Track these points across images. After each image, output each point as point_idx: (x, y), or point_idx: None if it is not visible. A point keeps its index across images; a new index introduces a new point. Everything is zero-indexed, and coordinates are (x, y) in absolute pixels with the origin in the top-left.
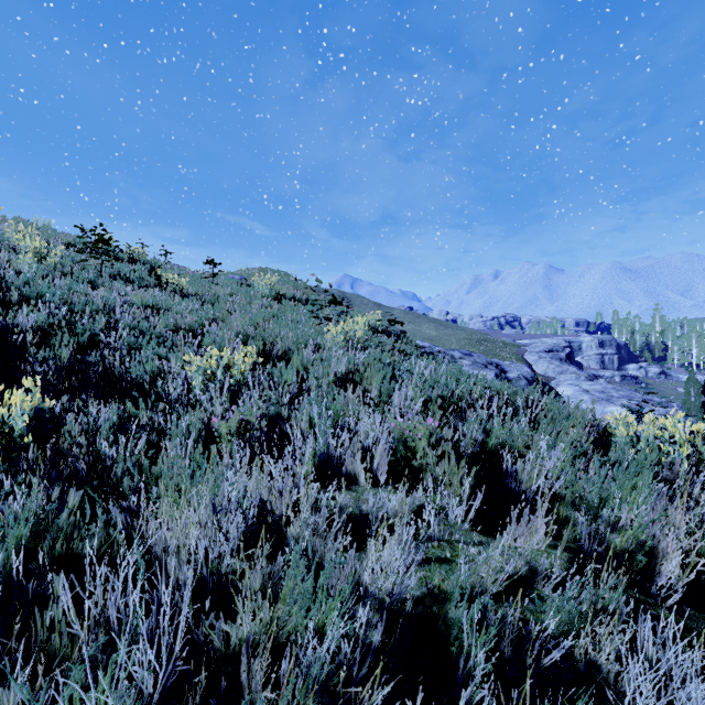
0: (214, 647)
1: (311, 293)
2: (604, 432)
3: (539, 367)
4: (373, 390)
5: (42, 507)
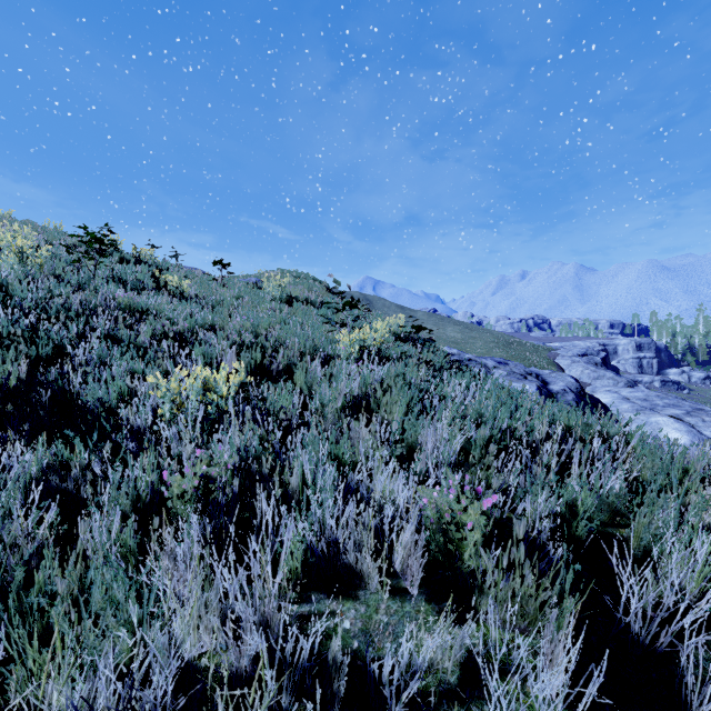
0: None
1: (327, 295)
2: None
3: (572, 372)
4: (394, 422)
5: None
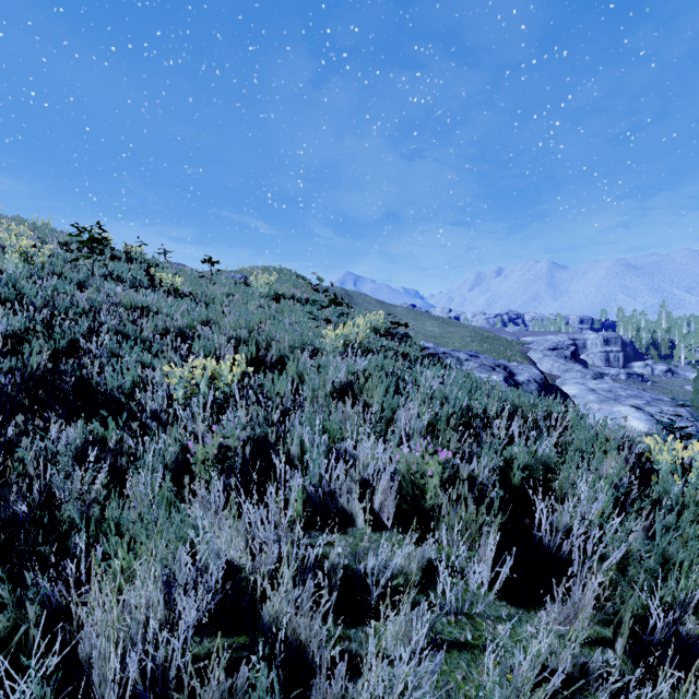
0: None
1: (311, 292)
2: (639, 455)
3: (543, 365)
4: (375, 404)
5: None
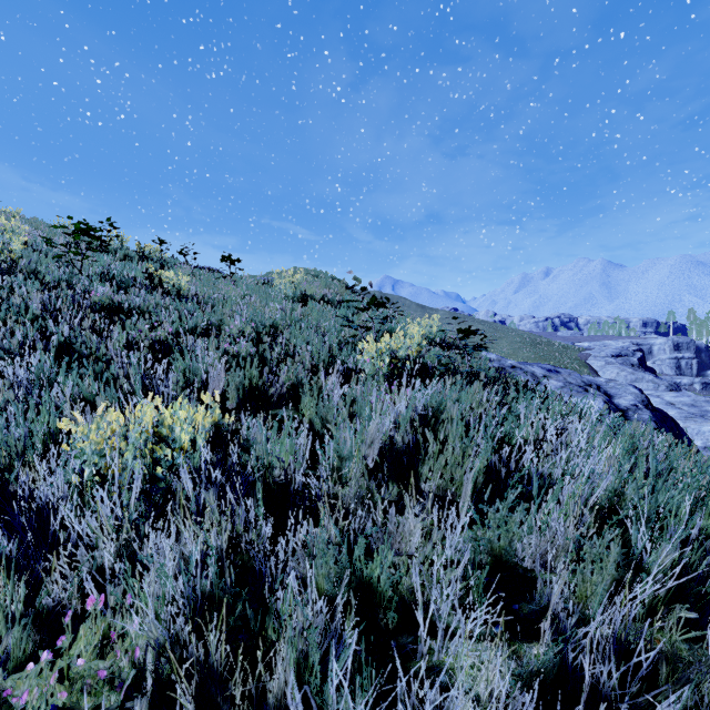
0: None
1: (346, 293)
2: None
3: (607, 374)
4: (464, 504)
5: None
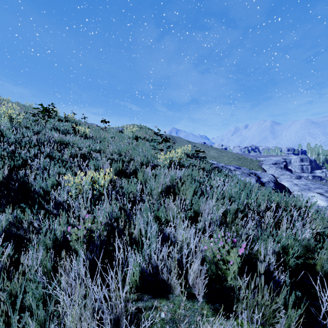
0: None
1: (154, 136)
2: None
3: (270, 172)
4: (187, 200)
5: None
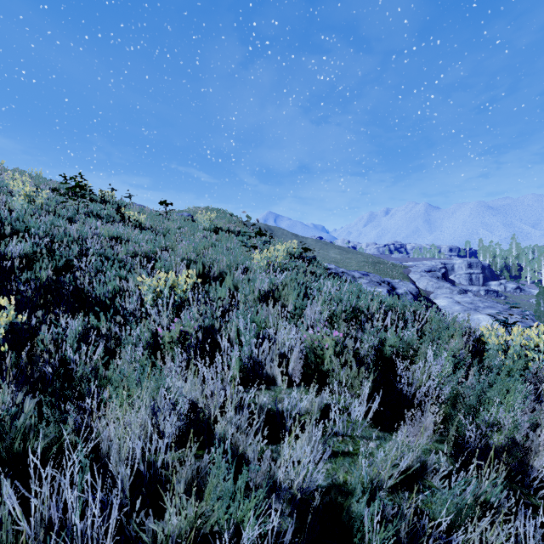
0: (144, 541)
1: (242, 226)
2: (478, 340)
3: (421, 283)
4: (290, 305)
5: (6, 410)
